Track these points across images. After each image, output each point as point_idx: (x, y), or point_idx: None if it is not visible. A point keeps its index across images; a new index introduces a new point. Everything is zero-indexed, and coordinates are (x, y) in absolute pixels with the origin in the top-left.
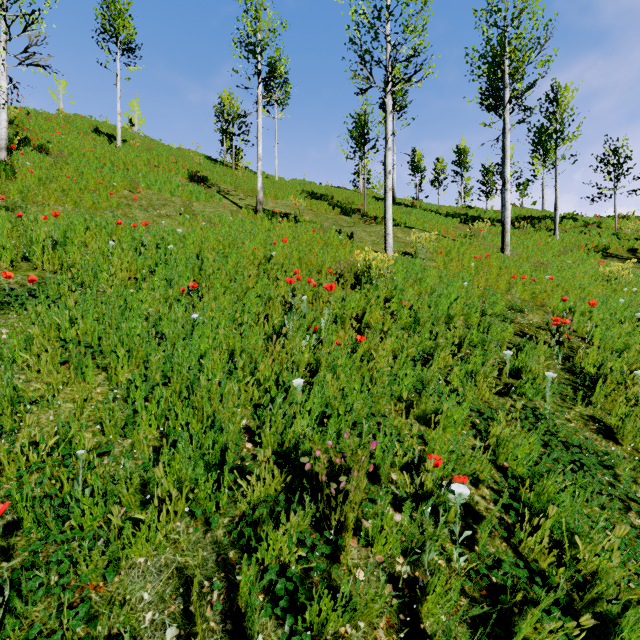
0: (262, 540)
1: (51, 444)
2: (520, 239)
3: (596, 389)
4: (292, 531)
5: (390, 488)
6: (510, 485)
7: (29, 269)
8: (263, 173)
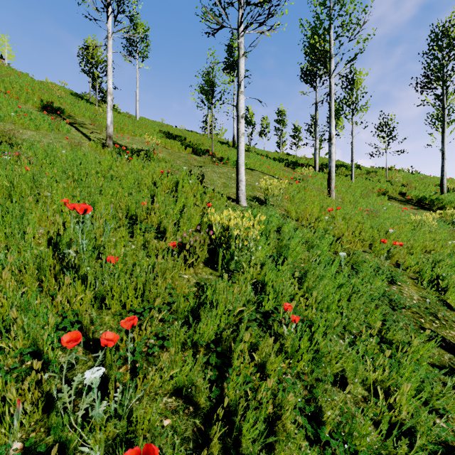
0: None
1: None
2: None
3: None
4: None
5: None
6: None
7: None
8: (127, 113)
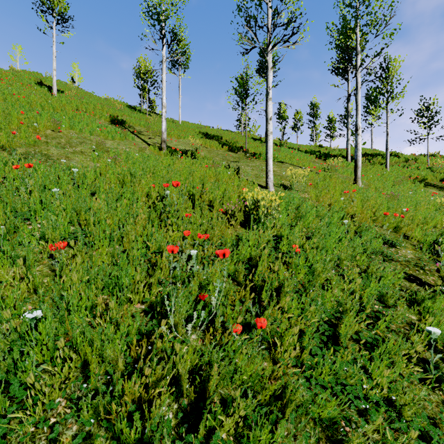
0: None
1: None
2: (362, 171)
3: None
4: None
5: None
6: None
7: None
8: (170, 119)
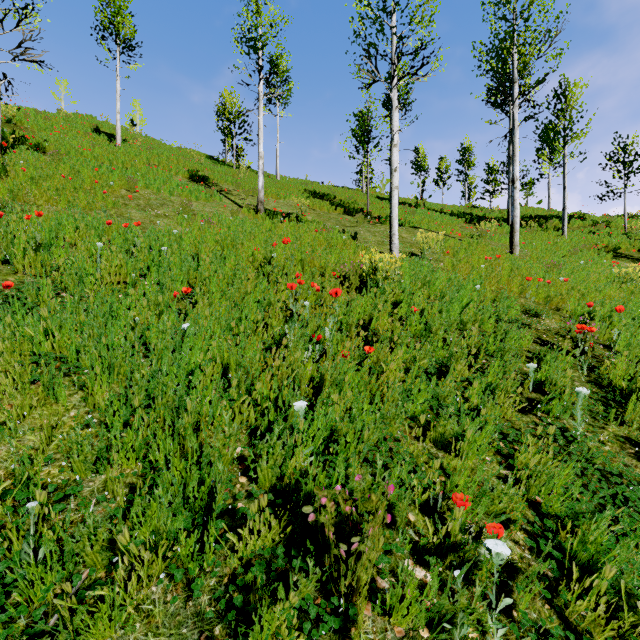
0: (255, 612)
1: (8, 484)
2: (528, 239)
3: (629, 405)
4: (292, 611)
5: (408, 533)
6: (546, 526)
7: (9, 273)
8: (265, 173)
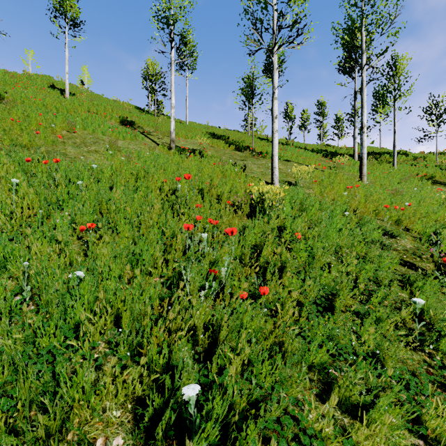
0: None
1: None
2: (369, 169)
3: None
4: None
5: None
6: None
7: None
8: (178, 119)
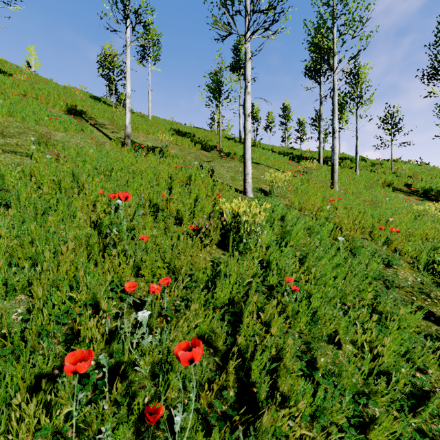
0: None
1: None
2: None
3: None
4: None
5: None
6: None
7: None
8: (140, 113)
